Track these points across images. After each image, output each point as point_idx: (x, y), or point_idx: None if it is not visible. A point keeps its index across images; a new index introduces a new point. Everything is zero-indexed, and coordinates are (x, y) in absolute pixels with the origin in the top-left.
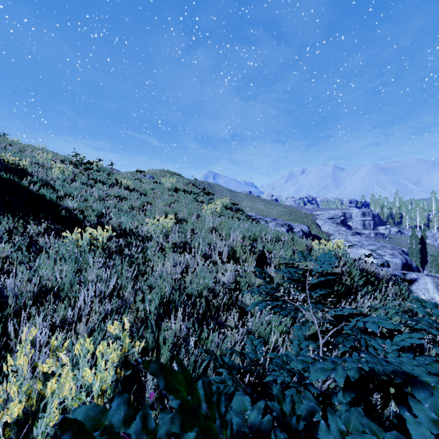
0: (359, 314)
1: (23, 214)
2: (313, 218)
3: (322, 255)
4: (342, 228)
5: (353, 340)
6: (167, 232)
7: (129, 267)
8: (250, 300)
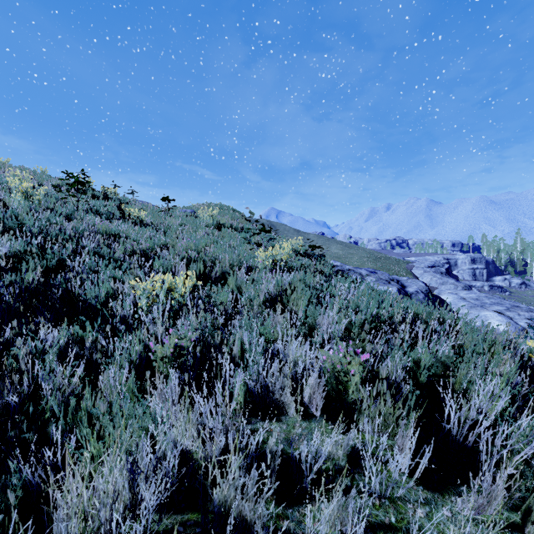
0: None
1: None
2: (408, 266)
3: None
4: (450, 280)
5: None
6: (179, 308)
7: None
8: None
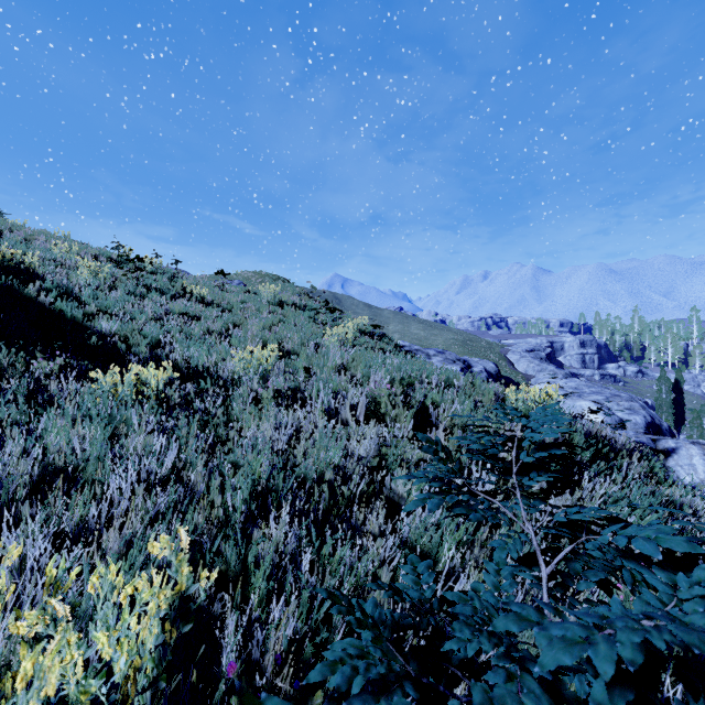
0: (608, 517)
1: (27, 342)
2: (503, 350)
3: (539, 411)
4: (549, 367)
5: (602, 568)
6: (266, 373)
7: (200, 431)
8: (405, 486)
